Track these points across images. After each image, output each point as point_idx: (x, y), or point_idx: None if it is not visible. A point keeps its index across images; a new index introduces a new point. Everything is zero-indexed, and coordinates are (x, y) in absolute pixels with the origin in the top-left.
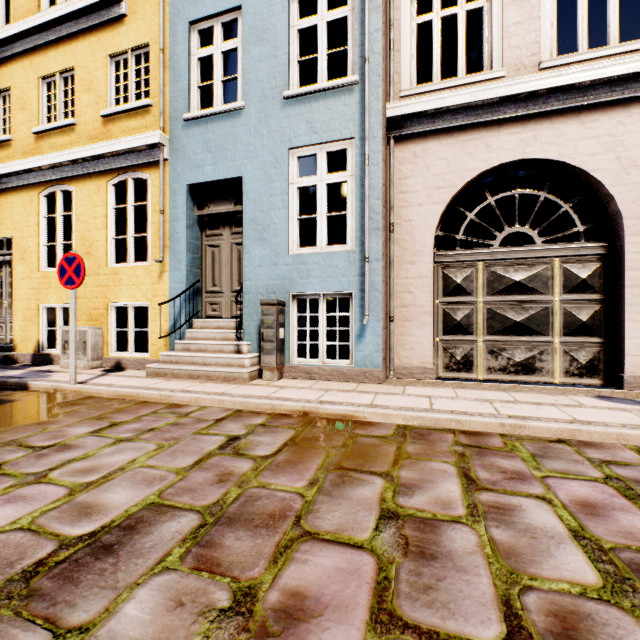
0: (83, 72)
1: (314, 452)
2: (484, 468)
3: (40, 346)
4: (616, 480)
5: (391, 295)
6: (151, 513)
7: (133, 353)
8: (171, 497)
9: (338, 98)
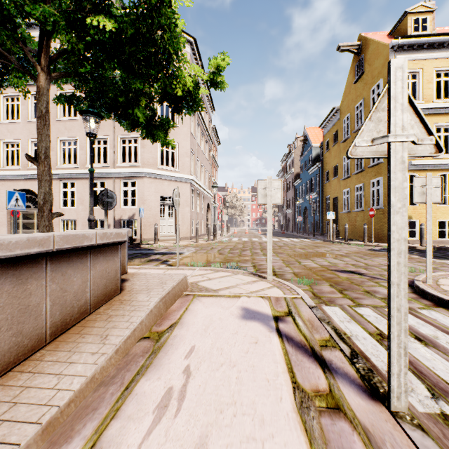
0: None
1: None
2: None
3: None
4: None
5: None
6: None
7: None
8: None
9: None
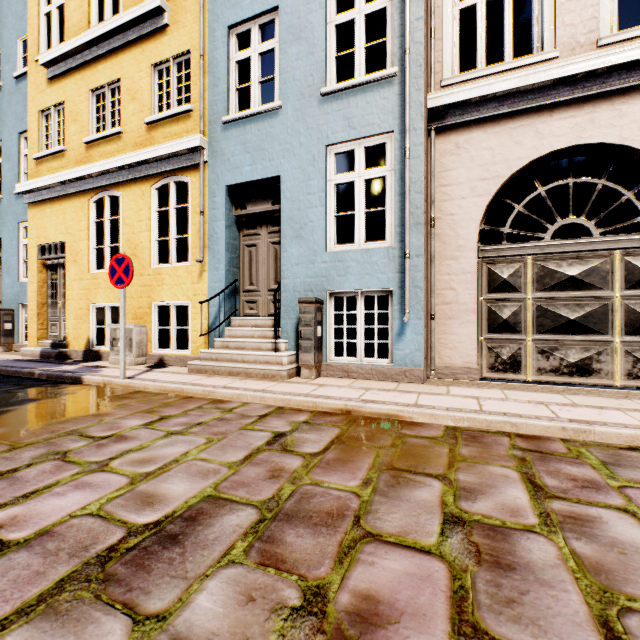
0: (129, 82)
1: (363, 451)
2: (550, 475)
3: (90, 343)
4: None
5: (432, 292)
6: (210, 505)
7: (175, 350)
8: (227, 490)
9: (377, 91)
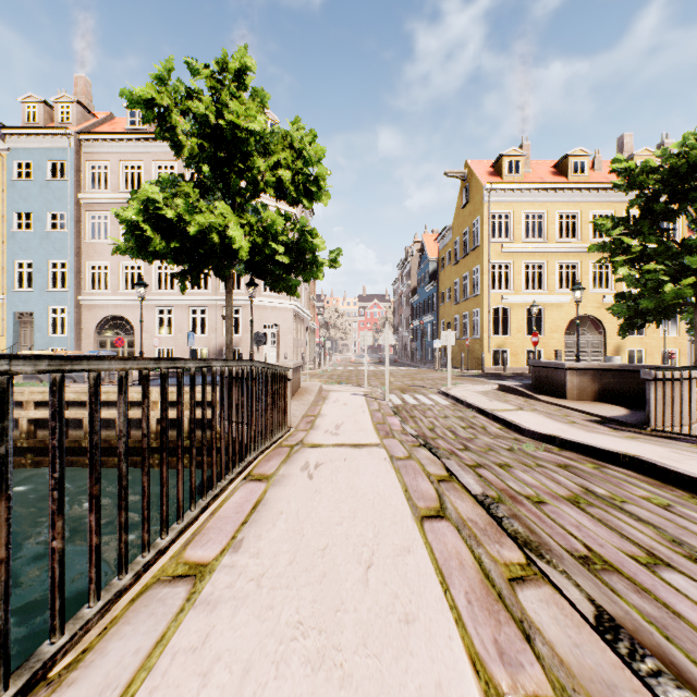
0: None
1: None
2: None
3: None
4: None
5: (82, 348)
6: None
7: None
8: None
9: (63, 294)
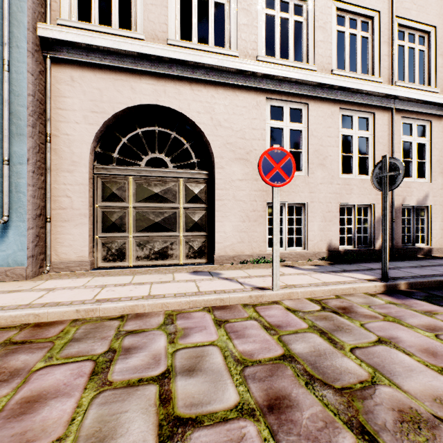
0: None
1: None
2: None
3: None
4: (111, 353)
5: (47, 198)
6: None
7: None
8: None
9: None
